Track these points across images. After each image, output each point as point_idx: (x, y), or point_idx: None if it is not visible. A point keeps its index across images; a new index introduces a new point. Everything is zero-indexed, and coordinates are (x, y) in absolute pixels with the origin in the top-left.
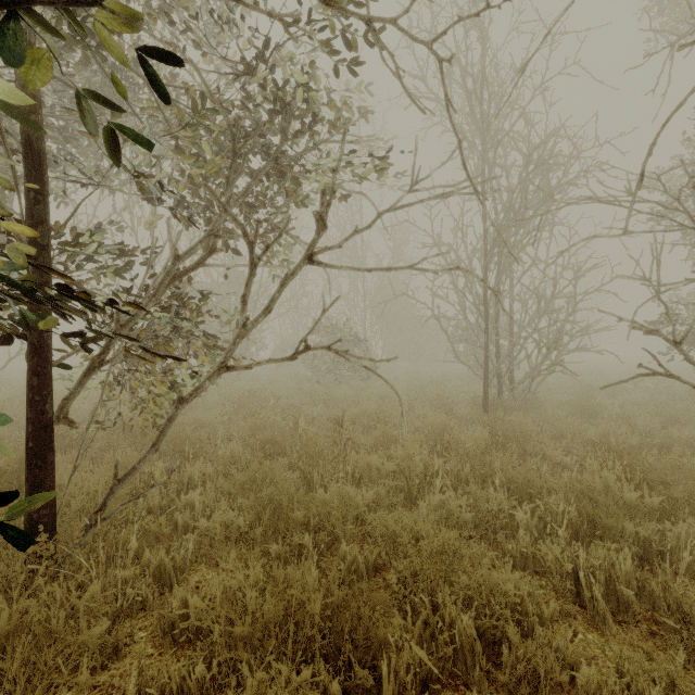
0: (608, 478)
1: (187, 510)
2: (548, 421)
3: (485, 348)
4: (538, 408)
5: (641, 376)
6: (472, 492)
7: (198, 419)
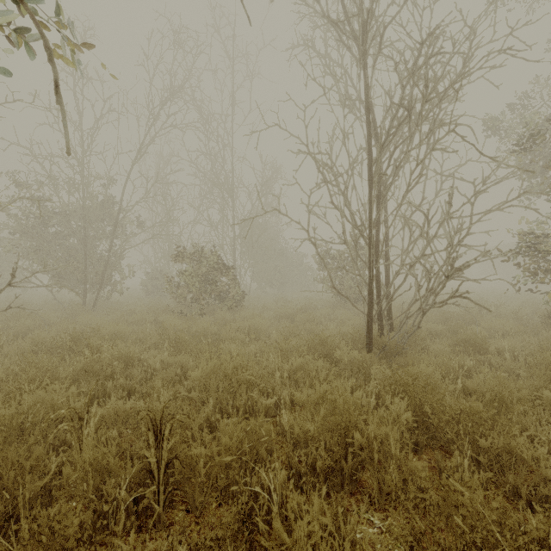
0: None
1: None
2: (452, 367)
3: (370, 276)
4: (418, 342)
5: None
6: None
7: None
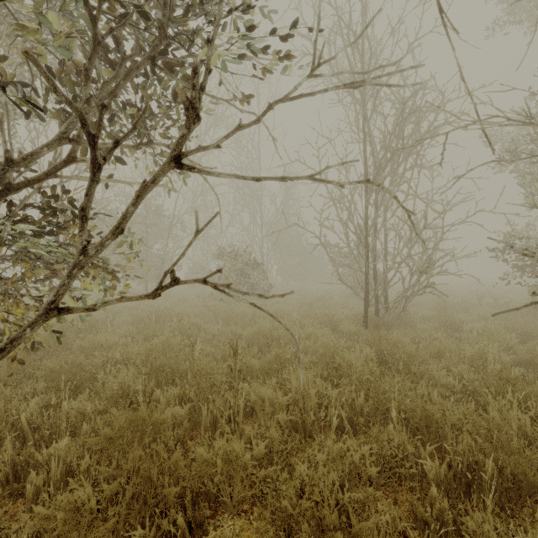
0: (523, 421)
1: (42, 472)
2: (422, 337)
3: (366, 272)
4: (408, 323)
5: (535, 304)
6: (374, 435)
7: (97, 343)
